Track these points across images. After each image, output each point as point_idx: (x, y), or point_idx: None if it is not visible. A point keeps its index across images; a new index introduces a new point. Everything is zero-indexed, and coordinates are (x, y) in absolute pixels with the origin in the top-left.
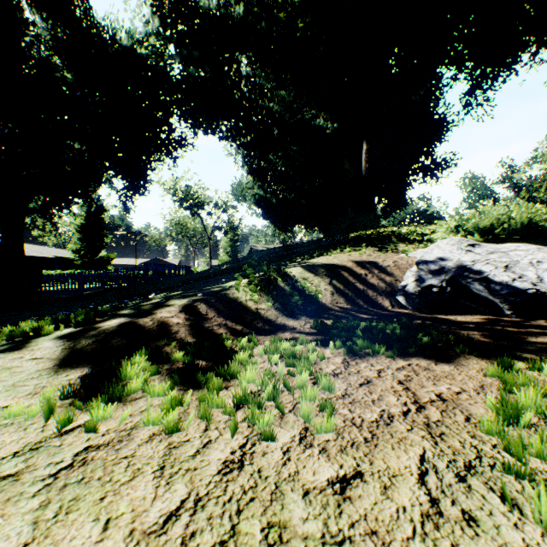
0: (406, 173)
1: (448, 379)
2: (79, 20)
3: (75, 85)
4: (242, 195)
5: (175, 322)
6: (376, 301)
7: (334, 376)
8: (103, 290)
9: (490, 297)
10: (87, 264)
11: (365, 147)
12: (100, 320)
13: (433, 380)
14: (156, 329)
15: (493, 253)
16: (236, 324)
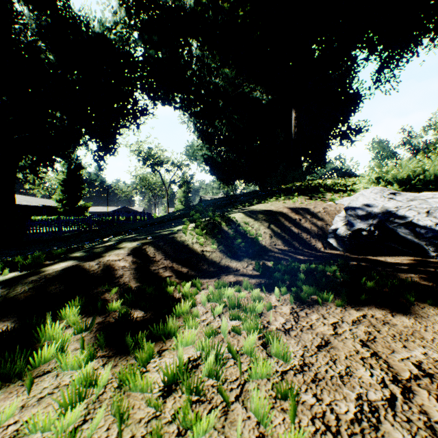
0: (326, 138)
1: (417, 339)
2: (60, 11)
3: (56, 64)
4: (193, 155)
5: (121, 266)
6: (310, 243)
7: (285, 334)
8: (79, 232)
9: (416, 239)
10: (68, 211)
11: (294, 115)
12: (50, 262)
13: (401, 340)
14: (100, 273)
15: (413, 200)
16: (182, 266)
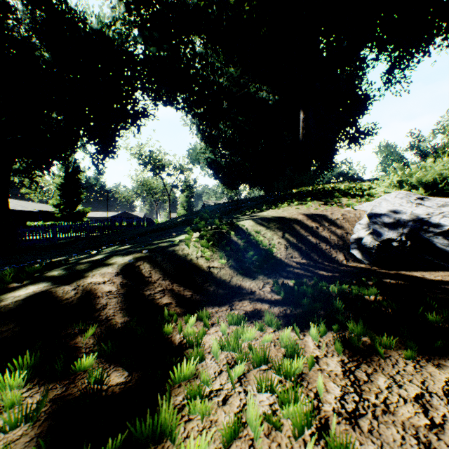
0: (334, 141)
1: None
2: (55, 5)
3: (52, 62)
4: (196, 158)
5: (106, 291)
6: (330, 254)
7: (353, 426)
8: (75, 239)
9: None
10: (66, 217)
11: (302, 116)
12: (17, 285)
13: None
14: (76, 303)
15: (445, 206)
16: (184, 288)
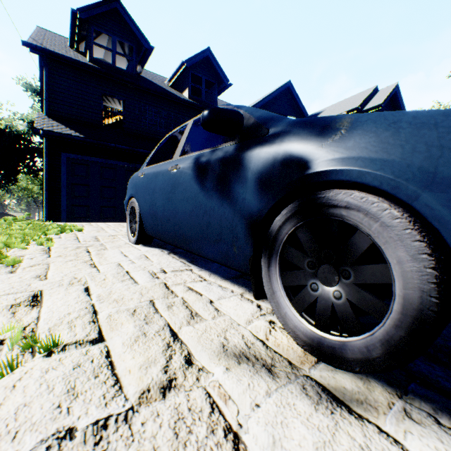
0: None
1: None
2: None
3: None
4: None
5: None
6: None
7: None
8: None
9: None
10: None
11: None
12: None
13: None
14: None
15: None
16: None
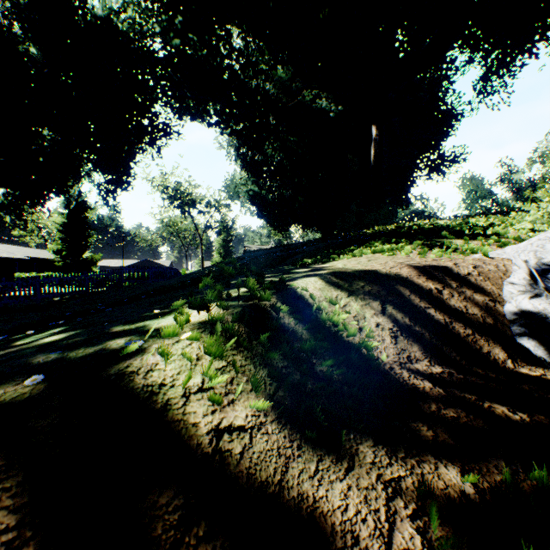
0: (410, 170)
1: None
2: None
3: (41, 60)
4: (235, 192)
5: None
6: (478, 347)
7: None
8: (69, 297)
9: None
10: (70, 266)
11: (374, 132)
12: None
13: None
14: None
15: None
16: None
